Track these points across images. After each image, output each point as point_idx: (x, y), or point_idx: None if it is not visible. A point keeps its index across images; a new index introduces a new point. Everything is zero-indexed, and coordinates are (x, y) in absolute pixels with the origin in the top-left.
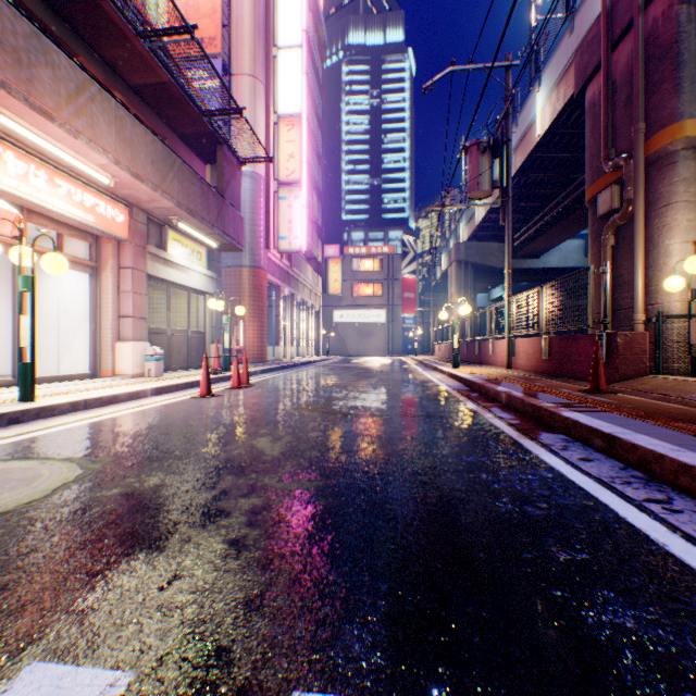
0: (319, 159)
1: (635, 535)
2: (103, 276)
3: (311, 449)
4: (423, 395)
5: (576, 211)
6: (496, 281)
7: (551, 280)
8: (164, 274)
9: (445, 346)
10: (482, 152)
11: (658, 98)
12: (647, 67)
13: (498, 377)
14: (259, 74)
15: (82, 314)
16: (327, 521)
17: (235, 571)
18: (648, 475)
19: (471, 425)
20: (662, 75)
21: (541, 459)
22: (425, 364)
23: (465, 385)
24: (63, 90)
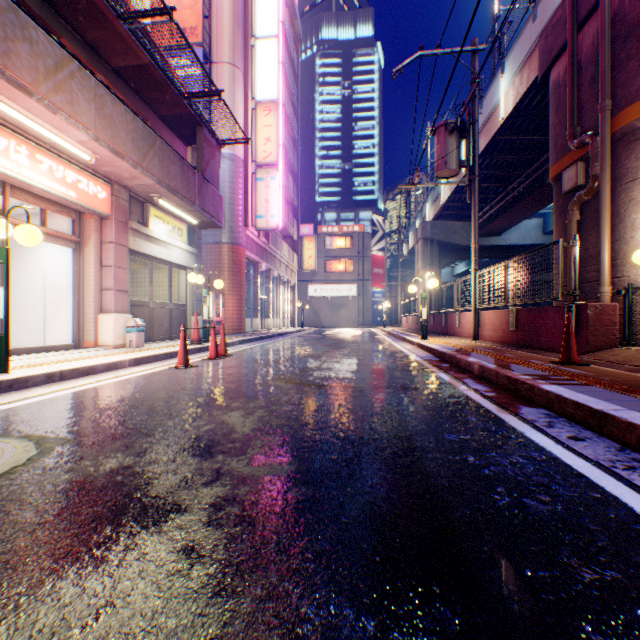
0: (294, 144)
1: None
2: (86, 251)
3: (284, 425)
4: (395, 365)
5: (537, 191)
6: (460, 257)
7: (512, 256)
8: (146, 249)
9: (412, 318)
10: (450, 133)
11: (625, 75)
12: (613, 46)
13: (467, 348)
14: (238, 62)
15: (66, 287)
16: (299, 520)
17: (182, 598)
18: None
19: (447, 398)
20: (629, 53)
21: (527, 437)
22: (394, 335)
23: (435, 356)
24: (41, 66)
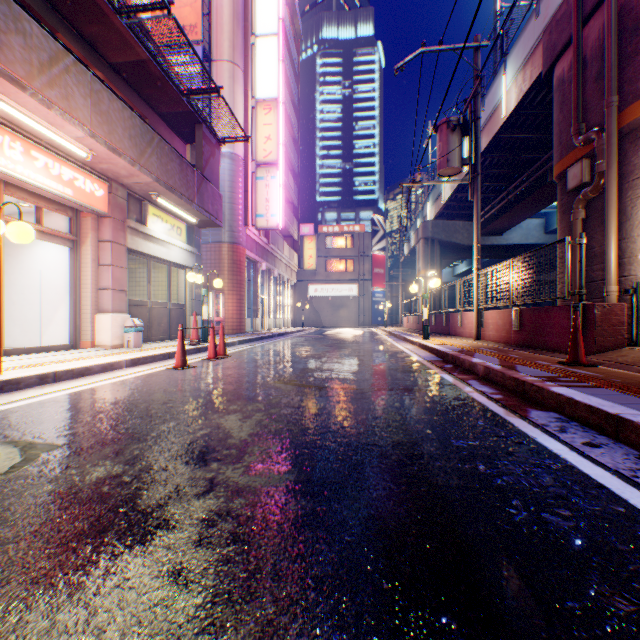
0: (295, 143)
1: None
2: (83, 250)
3: (283, 430)
4: (397, 366)
5: (539, 190)
6: (461, 257)
7: (513, 256)
8: (144, 248)
9: (413, 318)
10: (452, 130)
11: (632, 70)
12: (620, 40)
13: (470, 349)
14: (238, 60)
15: (63, 287)
16: (298, 538)
17: (164, 636)
18: None
19: (452, 401)
20: (637, 47)
21: (540, 444)
22: (395, 335)
23: (438, 356)
24: (35, 59)
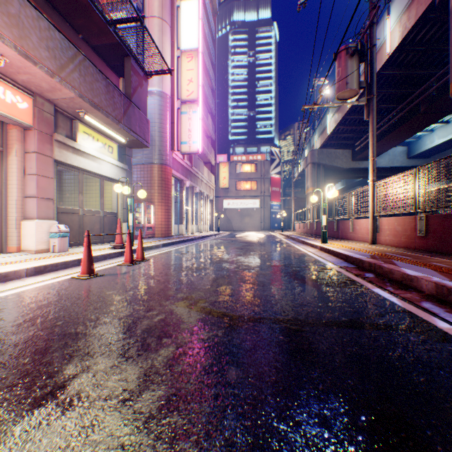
0: (212, 92)
1: None
2: (9, 160)
3: None
4: (315, 275)
5: (411, 120)
6: (340, 177)
7: (381, 176)
8: (73, 161)
9: (304, 224)
10: (351, 55)
11: None
12: None
13: (380, 254)
14: (165, 17)
15: None
16: None
17: None
18: None
19: None
20: None
21: None
22: (293, 238)
23: (347, 261)
24: None
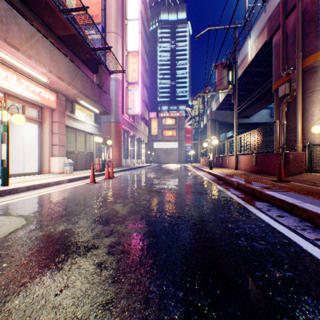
0: (147, 72)
1: (314, 260)
2: (44, 126)
3: (142, 210)
4: (196, 182)
5: (267, 96)
6: (229, 128)
7: (255, 128)
8: (74, 125)
9: (205, 159)
10: (223, 68)
11: (308, 40)
12: (303, 26)
13: (231, 174)
14: (119, 32)
15: (34, 144)
16: (149, 251)
17: (98, 283)
18: (314, 225)
19: (220, 198)
20: (310, 29)
21: (257, 216)
22: (196, 167)
23: (216, 177)
24: (23, 36)
